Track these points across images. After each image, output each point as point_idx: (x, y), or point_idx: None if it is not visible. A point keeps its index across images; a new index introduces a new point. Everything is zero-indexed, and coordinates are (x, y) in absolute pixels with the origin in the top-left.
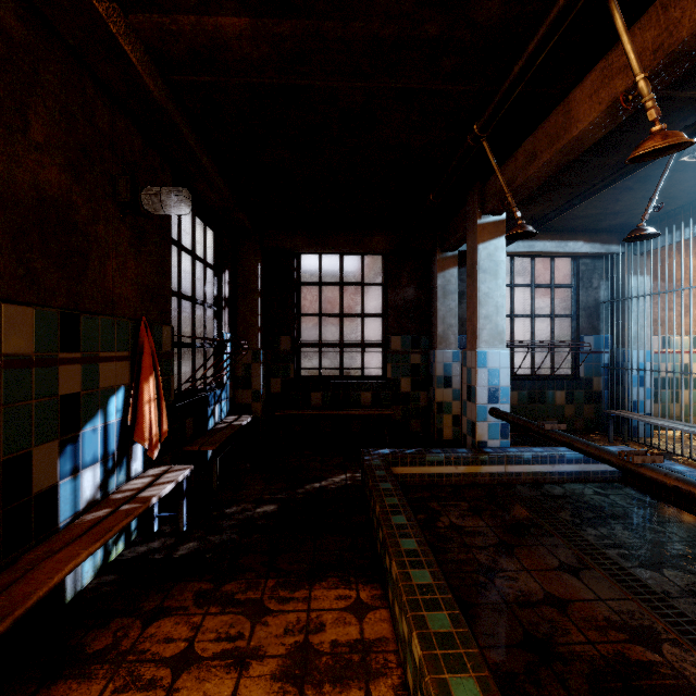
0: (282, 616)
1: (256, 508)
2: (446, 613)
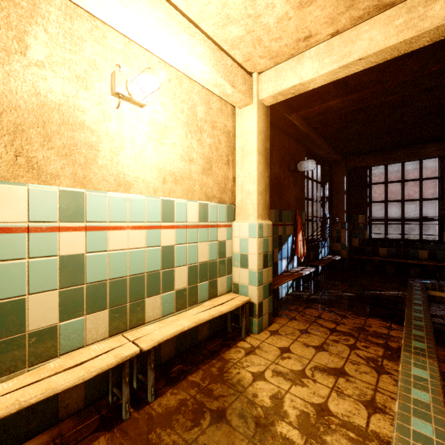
0: (353, 320)
1: (343, 293)
2: (423, 323)
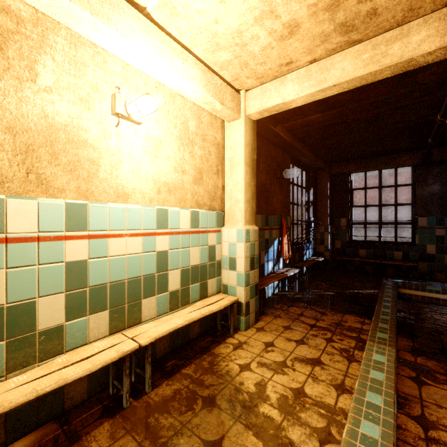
0: (332, 316)
1: (324, 292)
2: (389, 317)
